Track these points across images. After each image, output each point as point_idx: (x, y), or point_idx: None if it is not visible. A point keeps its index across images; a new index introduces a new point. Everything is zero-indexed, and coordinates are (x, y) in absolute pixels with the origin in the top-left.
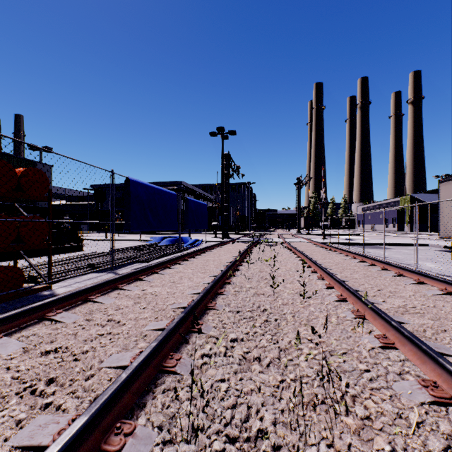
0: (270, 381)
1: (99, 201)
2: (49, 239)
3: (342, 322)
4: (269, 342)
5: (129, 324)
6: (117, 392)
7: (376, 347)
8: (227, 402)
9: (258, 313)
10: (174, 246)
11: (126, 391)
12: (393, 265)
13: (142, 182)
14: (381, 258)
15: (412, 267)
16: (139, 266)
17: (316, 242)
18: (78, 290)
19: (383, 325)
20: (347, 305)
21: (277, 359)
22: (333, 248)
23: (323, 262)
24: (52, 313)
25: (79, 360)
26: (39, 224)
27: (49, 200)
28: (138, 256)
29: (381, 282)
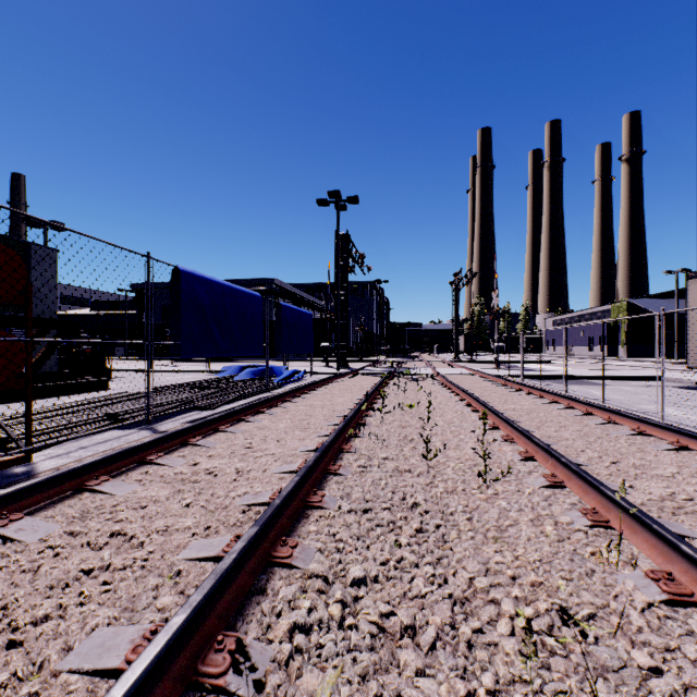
0: None
1: (143, 310)
2: (27, 373)
3: (567, 535)
4: (430, 585)
5: (151, 544)
6: None
7: (655, 601)
8: None
9: (403, 514)
10: (259, 382)
11: None
12: (626, 415)
13: (202, 275)
14: (598, 402)
15: (652, 417)
16: (196, 417)
17: (486, 375)
18: (63, 471)
19: (655, 548)
20: (568, 495)
21: (450, 630)
22: (517, 384)
23: (505, 409)
24: None
25: (16, 648)
26: (5, 346)
27: (27, 303)
28: (195, 400)
29: (612, 447)
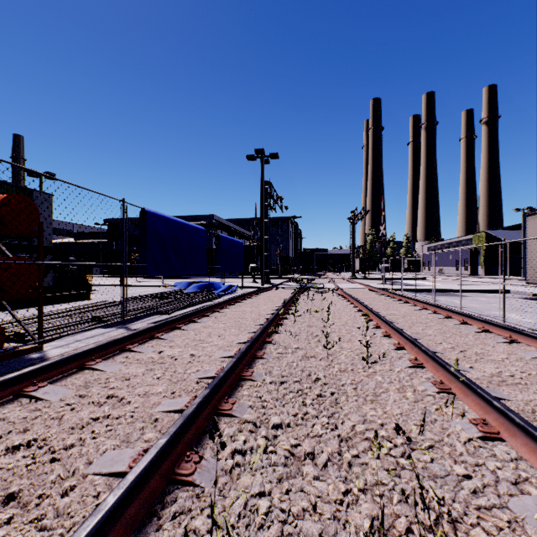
0: (330, 492)
1: (113, 239)
2: (40, 286)
3: (421, 398)
4: (325, 429)
5: (136, 402)
6: (96, 531)
7: (473, 437)
8: (267, 534)
9: (308, 385)
10: (203, 294)
11: (114, 524)
12: (475, 318)
13: (162, 214)
14: (457, 309)
15: (496, 319)
16: (158, 319)
17: (375, 288)
18: (71, 354)
19: (479, 405)
20: (425, 373)
21: (337, 455)
22: (397, 295)
23: (387, 313)
24: (32, 388)
25: (57, 461)
26: (25, 267)
27: (40, 237)
28: (157, 307)
29: (462, 341)
